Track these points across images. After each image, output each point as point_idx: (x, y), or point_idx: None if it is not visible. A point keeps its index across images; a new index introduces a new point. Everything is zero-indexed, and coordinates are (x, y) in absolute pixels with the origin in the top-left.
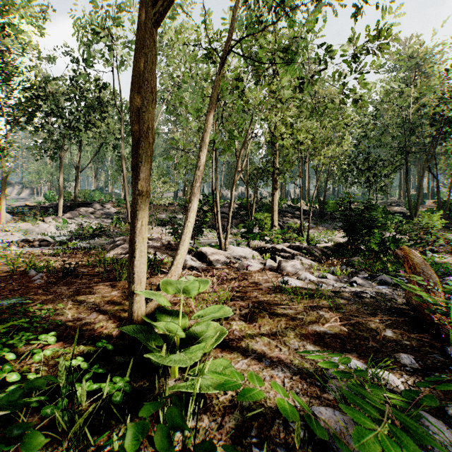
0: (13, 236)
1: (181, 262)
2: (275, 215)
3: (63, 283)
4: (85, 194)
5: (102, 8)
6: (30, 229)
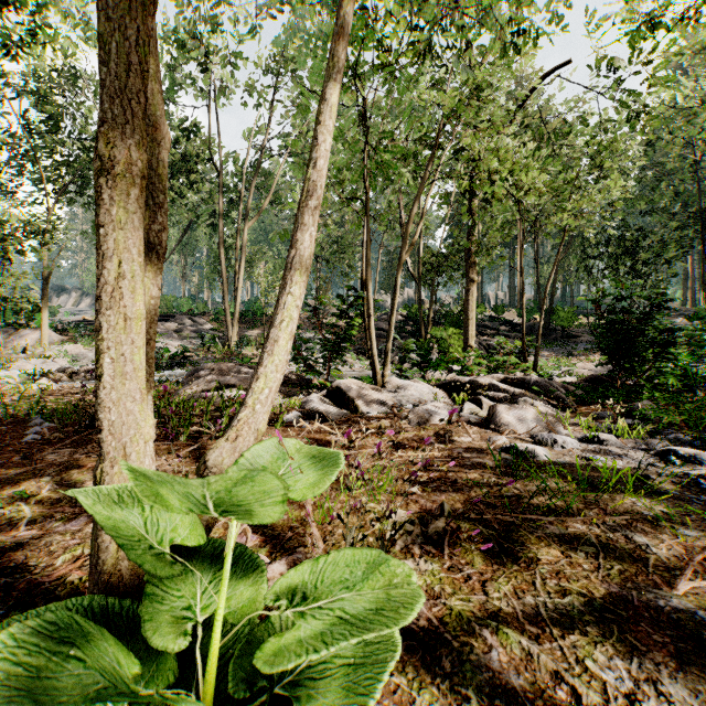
0: (52, 365)
1: (266, 399)
2: (471, 328)
3: (74, 442)
4: (168, 303)
5: (188, 6)
6: (80, 353)
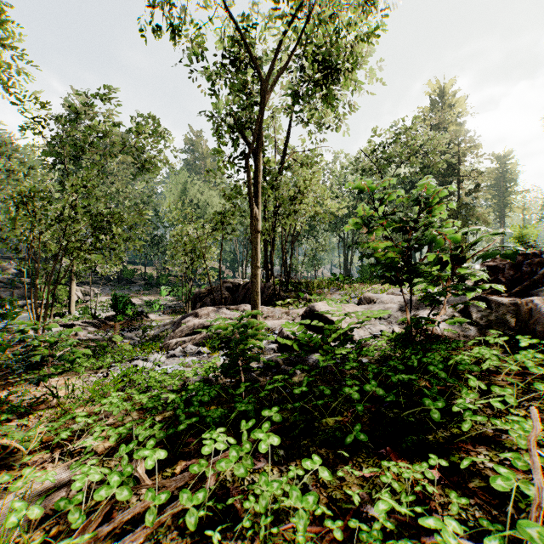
0: None
1: None
2: (73, 298)
3: None
4: None
5: None
6: None
